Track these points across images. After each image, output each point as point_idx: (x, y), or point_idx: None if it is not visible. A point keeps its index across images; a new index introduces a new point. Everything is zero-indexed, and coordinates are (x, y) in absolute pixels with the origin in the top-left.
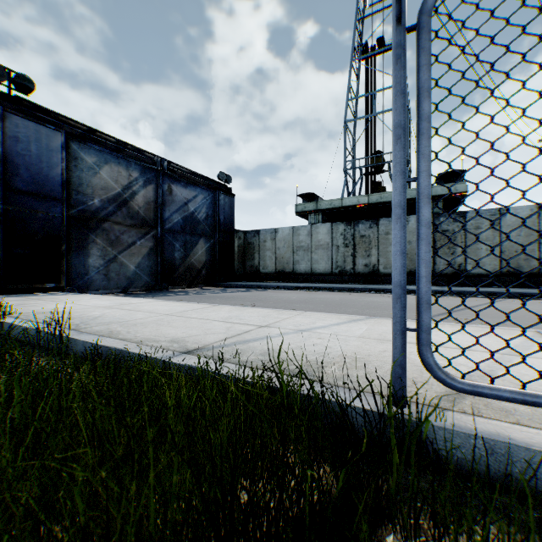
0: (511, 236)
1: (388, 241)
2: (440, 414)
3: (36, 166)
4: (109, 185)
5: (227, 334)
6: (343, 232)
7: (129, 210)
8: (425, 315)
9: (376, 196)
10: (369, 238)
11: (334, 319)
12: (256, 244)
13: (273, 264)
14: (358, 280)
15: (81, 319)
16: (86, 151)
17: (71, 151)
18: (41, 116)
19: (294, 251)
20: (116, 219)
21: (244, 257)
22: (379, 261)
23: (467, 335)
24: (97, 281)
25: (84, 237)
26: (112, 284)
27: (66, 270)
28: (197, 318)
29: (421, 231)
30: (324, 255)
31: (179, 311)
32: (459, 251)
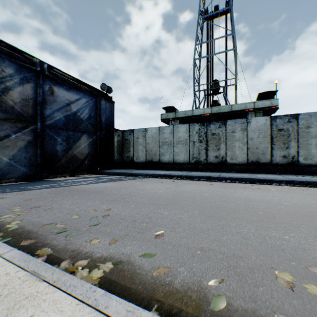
0: None
1: (234, 138)
2: None
3: None
4: None
5: None
6: (198, 131)
7: (2, 104)
8: None
9: (216, 108)
10: (219, 135)
11: None
12: (131, 140)
13: (144, 155)
14: (210, 168)
15: None
16: None
17: None
18: None
19: (160, 145)
20: None
21: (122, 150)
22: (227, 153)
23: None
24: None
25: None
26: None
27: None
28: None
29: None
30: (183, 148)
31: None
32: (292, 145)
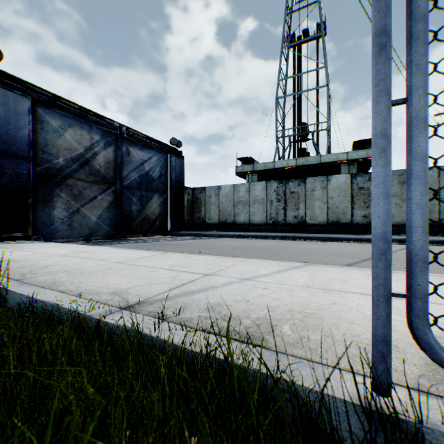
0: None
1: (313, 197)
2: (440, 407)
3: (4, 127)
4: (73, 146)
5: (172, 285)
6: (276, 189)
7: (91, 168)
8: (421, 277)
9: (302, 159)
10: (298, 194)
11: (275, 267)
12: (202, 199)
13: (217, 216)
14: (289, 230)
15: (31, 268)
16: (52, 115)
17: (37, 115)
18: (8, 82)
19: (234, 205)
20: (79, 176)
21: (192, 210)
22: (306, 213)
23: None
24: (62, 231)
25: (49, 192)
26: (75, 234)
27: (33, 221)
28: (145, 265)
29: (414, 167)
30: (260, 208)
31: (130, 258)
32: None
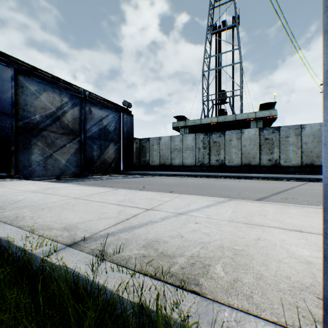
0: (308, 142)
1: (231, 145)
2: None
3: None
4: (47, 106)
5: (117, 219)
6: (202, 139)
7: (62, 123)
8: None
9: (222, 117)
10: (219, 143)
11: (204, 201)
12: (147, 147)
13: (158, 160)
14: (212, 170)
15: (3, 203)
16: (30, 82)
17: (19, 81)
18: None
19: (171, 151)
20: (52, 129)
21: (139, 155)
22: (225, 157)
23: (315, 217)
24: (38, 171)
25: (28, 141)
26: (49, 173)
27: (15, 163)
28: (98, 201)
29: None
30: (191, 154)
31: (87, 194)
32: (275, 151)
